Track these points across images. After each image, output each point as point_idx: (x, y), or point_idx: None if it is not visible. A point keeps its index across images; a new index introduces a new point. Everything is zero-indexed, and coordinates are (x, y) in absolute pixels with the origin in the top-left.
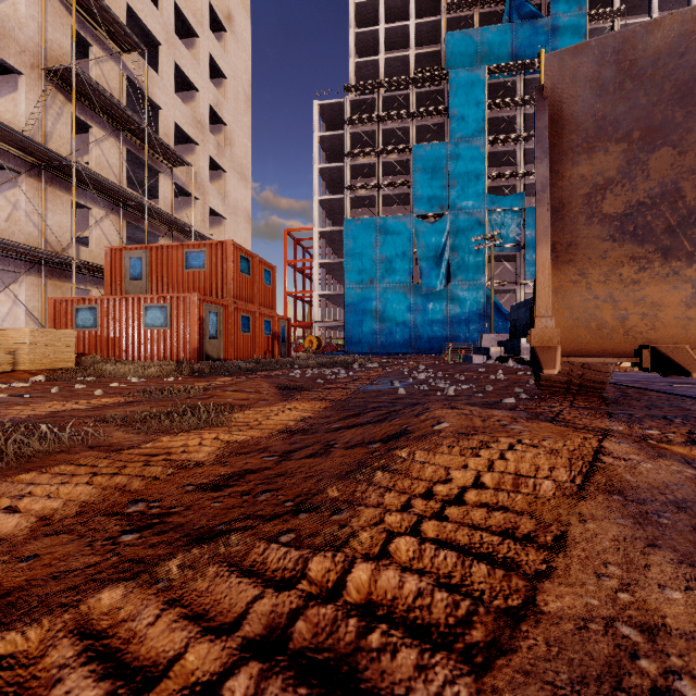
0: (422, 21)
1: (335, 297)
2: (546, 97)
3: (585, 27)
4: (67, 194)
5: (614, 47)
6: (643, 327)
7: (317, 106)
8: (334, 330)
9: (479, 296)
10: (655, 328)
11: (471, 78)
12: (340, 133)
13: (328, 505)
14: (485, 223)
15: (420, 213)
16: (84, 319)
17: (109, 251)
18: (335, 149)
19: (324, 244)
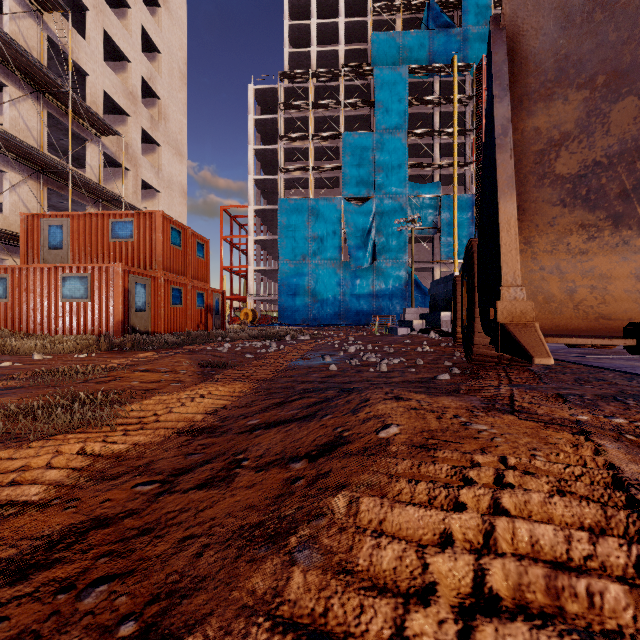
0: (351, 20)
1: (270, 272)
2: (504, 27)
3: None
4: None
5: None
6: (593, 301)
7: (252, 89)
8: (269, 303)
9: (401, 273)
10: (605, 302)
11: (394, 76)
12: (275, 117)
13: (199, 638)
14: (406, 207)
15: (349, 196)
16: None
17: (25, 218)
18: (270, 132)
19: (259, 221)
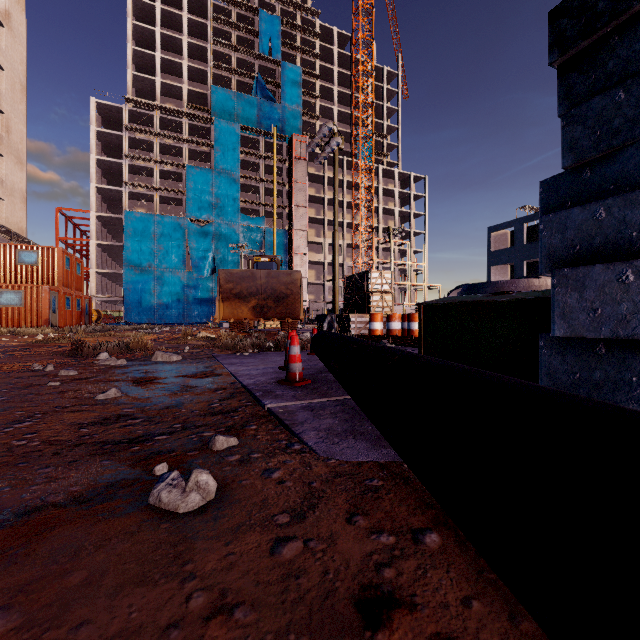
0: (193, 65)
1: (112, 274)
2: (220, 274)
3: (300, 120)
4: None
5: (229, 271)
6: (241, 315)
7: (94, 102)
8: (109, 303)
9: None
10: (243, 315)
11: (230, 129)
12: (119, 134)
13: None
14: (239, 233)
15: (192, 218)
16: None
17: None
18: (112, 143)
19: (100, 225)
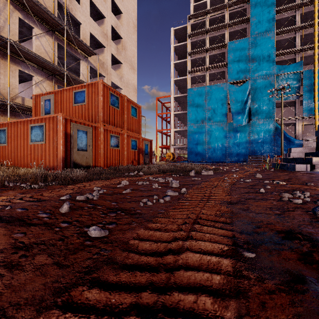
0: None
1: (182, 132)
2: None
3: None
4: (15, 65)
5: None
6: None
7: (172, 30)
8: (182, 149)
9: (270, 127)
10: None
11: None
12: (185, 43)
13: None
14: (274, 83)
15: (231, 81)
16: (0, 137)
17: (34, 97)
18: (182, 53)
19: (177, 104)
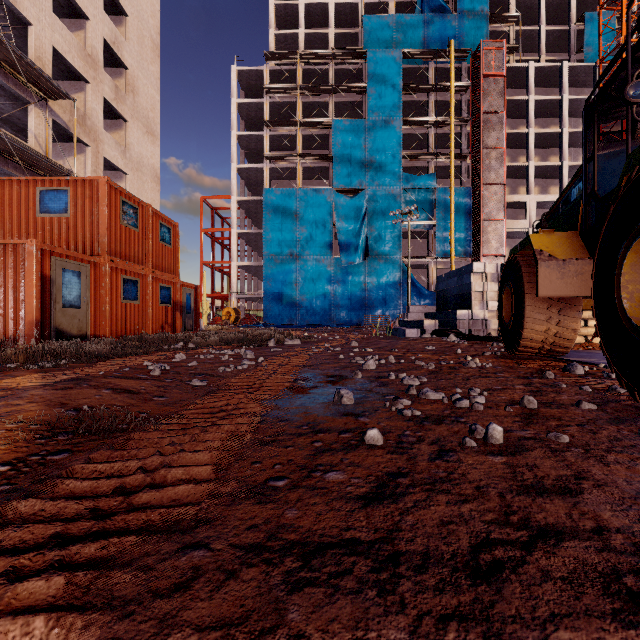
0: (341, 1)
1: (254, 268)
2: None
3: (487, 27)
4: None
5: None
6: None
7: (235, 70)
8: (254, 302)
9: (395, 270)
10: None
11: (388, 60)
12: (260, 101)
13: None
14: (401, 200)
15: (339, 187)
16: None
17: None
18: (254, 118)
19: (243, 214)
